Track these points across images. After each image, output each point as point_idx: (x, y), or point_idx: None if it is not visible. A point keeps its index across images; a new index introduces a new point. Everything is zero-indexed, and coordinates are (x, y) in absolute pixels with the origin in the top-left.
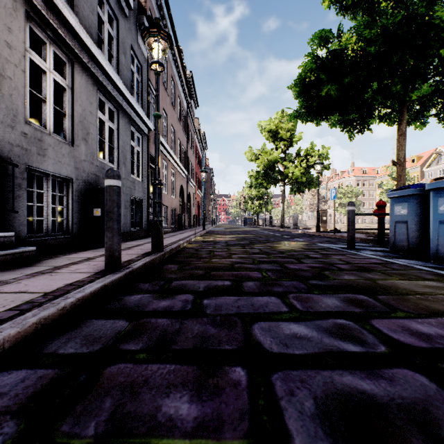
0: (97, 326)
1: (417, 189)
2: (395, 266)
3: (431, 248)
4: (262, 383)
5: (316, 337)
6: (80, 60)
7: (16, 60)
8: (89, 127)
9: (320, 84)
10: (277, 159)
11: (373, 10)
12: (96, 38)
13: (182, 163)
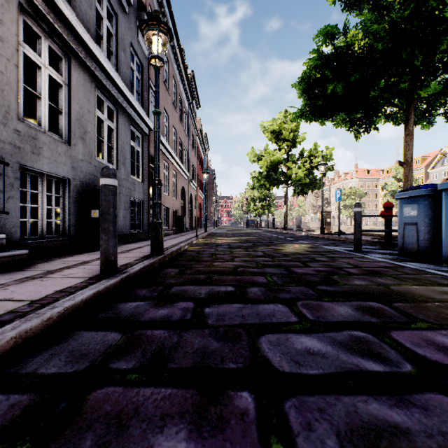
0: (86, 339)
1: (427, 190)
2: (407, 269)
3: (443, 251)
4: (273, 413)
5: (331, 353)
6: (77, 56)
7: (8, 53)
8: (86, 125)
9: (325, 82)
10: (280, 160)
11: (381, 4)
12: (94, 34)
13: (184, 164)
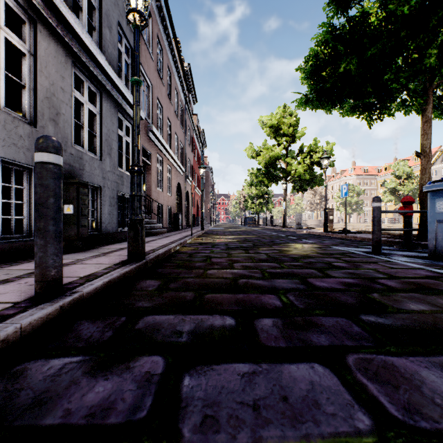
0: None
1: None
2: None
3: None
4: None
5: None
6: (47, 22)
7: None
8: (59, 106)
9: (335, 61)
10: (279, 155)
11: None
12: (70, 1)
13: (180, 159)
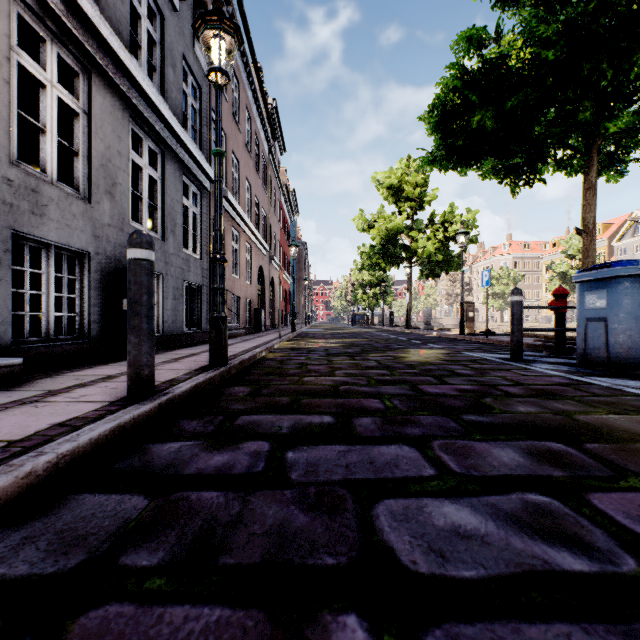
0: (88, 508)
1: (622, 268)
2: (594, 388)
3: None
4: None
5: (495, 535)
6: (102, 71)
7: None
8: (116, 174)
9: (468, 112)
10: (400, 227)
11: None
12: (127, 39)
13: (262, 233)
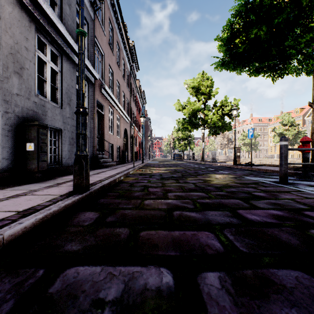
0: None
1: None
2: None
3: None
4: None
5: None
6: None
7: None
8: (23, 62)
9: (247, 29)
10: (199, 108)
11: None
12: None
13: (126, 111)
